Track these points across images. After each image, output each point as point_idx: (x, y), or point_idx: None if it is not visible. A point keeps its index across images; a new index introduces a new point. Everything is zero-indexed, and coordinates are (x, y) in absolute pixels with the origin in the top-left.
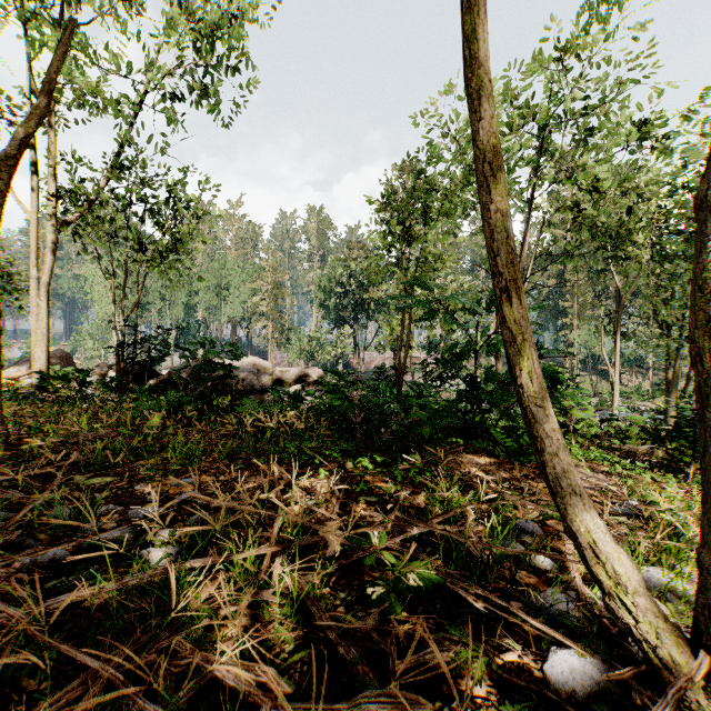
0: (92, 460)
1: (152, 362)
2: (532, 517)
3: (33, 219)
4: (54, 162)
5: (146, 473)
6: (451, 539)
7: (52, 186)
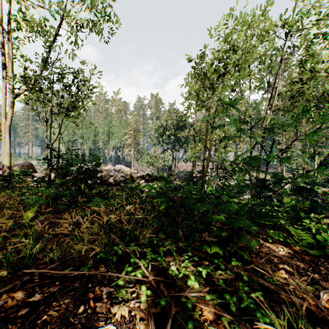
0: None
1: (63, 168)
2: None
3: (4, 92)
4: (12, 60)
5: None
6: None
7: (11, 73)
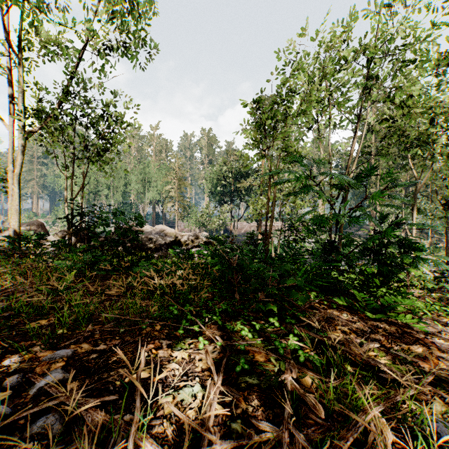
0: None
1: (90, 229)
2: (439, 409)
3: (11, 130)
4: (23, 90)
5: (17, 346)
6: None
7: (22, 106)
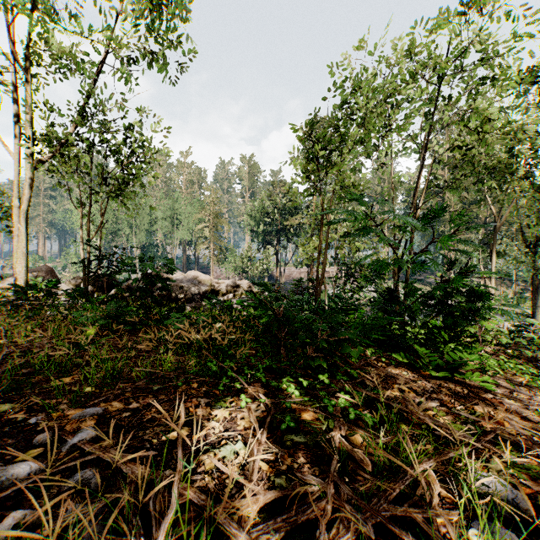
0: (1, 381)
1: (110, 276)
2: (496, 467)
3: (16, 159)
4: (31, 111)
5: (44, 403)
6: (410, 518)
7: (29, 131)
